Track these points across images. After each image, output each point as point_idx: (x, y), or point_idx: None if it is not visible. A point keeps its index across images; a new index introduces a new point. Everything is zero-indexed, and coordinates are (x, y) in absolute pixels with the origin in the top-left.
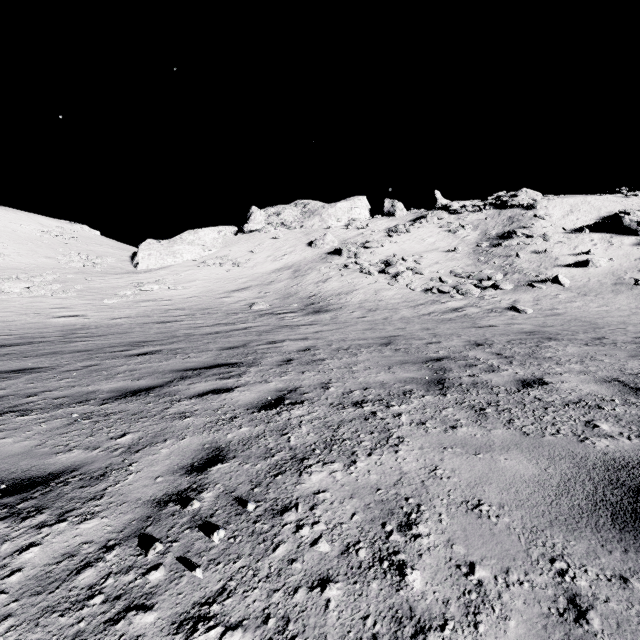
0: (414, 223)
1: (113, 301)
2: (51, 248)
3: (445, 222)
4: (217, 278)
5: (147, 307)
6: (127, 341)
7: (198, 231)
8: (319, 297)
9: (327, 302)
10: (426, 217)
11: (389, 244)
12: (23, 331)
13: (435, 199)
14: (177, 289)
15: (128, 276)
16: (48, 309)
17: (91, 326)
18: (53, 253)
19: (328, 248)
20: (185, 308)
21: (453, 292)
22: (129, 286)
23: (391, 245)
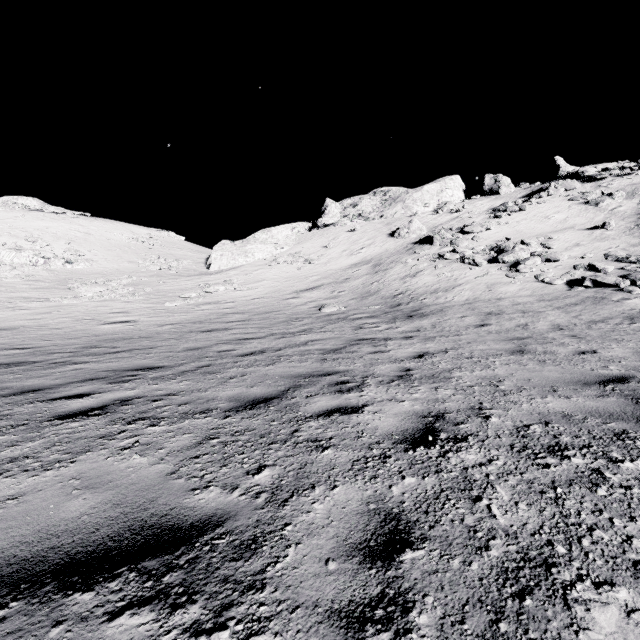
0: (529, 199)
1: (174, 304)
2: (135, 253)
3: (578, 193)
4: (287, 277)
5: (205, 311)
6: (127, 366)
7: (271, 229)
8: (407, 296)
9: (419, 302)
10: (547, 189)
11: (497, 226)
12: (51, 342)
13: (556, 167)
14: (243, 290)
15: (199, 278)
16: (107, 314)
17: (128, 335)
18: (136, 258)
19: (414, 237)
20: (245, 311)
21: (625, 284)
22: (196, 288)
23: (500, 227)
